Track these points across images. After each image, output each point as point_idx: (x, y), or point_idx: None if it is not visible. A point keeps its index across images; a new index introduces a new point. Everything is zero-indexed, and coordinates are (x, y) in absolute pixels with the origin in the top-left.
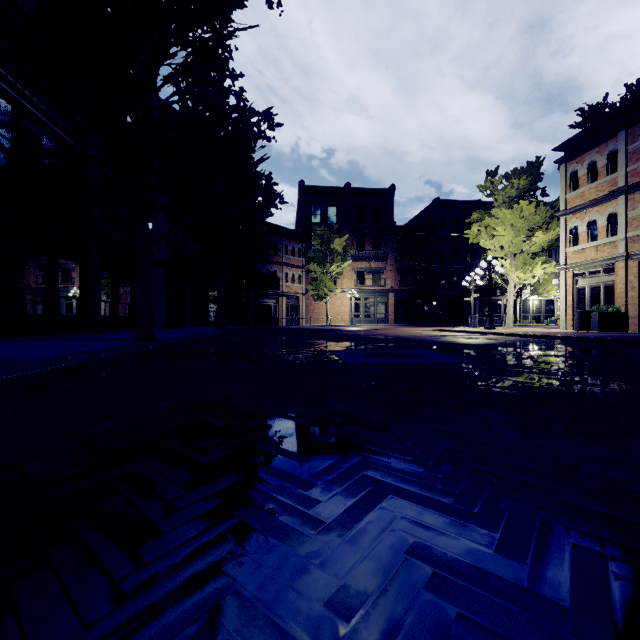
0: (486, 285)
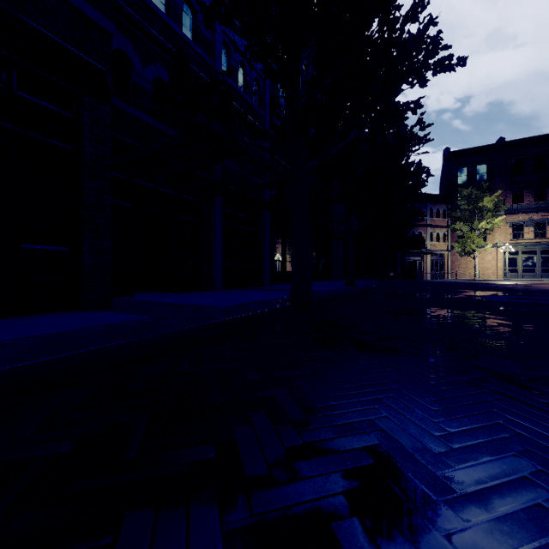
0: None
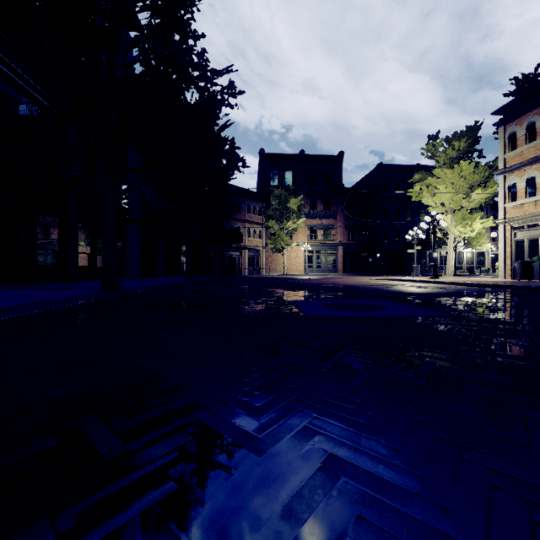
0: (425, 239)
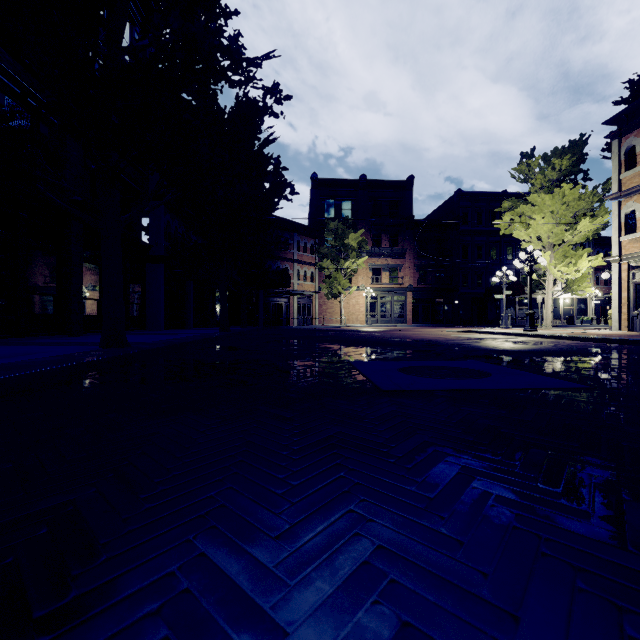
0: (513, 282)
